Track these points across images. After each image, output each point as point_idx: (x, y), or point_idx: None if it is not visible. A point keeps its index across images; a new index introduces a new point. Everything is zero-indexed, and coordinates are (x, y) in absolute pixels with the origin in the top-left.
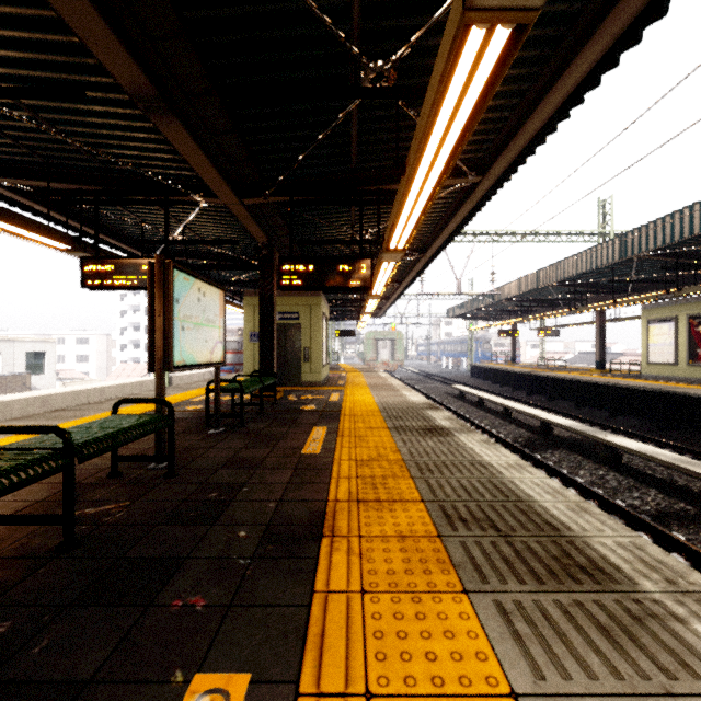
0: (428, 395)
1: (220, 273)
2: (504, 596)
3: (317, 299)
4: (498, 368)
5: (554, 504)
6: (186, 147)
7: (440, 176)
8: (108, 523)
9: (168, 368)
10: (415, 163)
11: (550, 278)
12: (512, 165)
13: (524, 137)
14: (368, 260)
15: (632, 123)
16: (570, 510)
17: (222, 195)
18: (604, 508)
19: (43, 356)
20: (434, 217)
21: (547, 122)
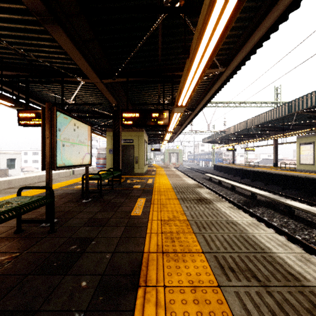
0: (194, 179)
1: (95, 120)
2: None
3: (141, 133)
4: (227, 166)
5: (287, 255)
6: (68, 46)
7: (209, 58)
8: None
9: (53, 168)
10: (196, 47)
11: (252, 123)
12: (242, 61)
13: (250, 44)
14: (167, 110)
15: (309, 35)
16: (299, 261)
17: (91, 77)
18: (290, 240)
19: (14, 160)
20: (199, 92)
21: (264, 34)
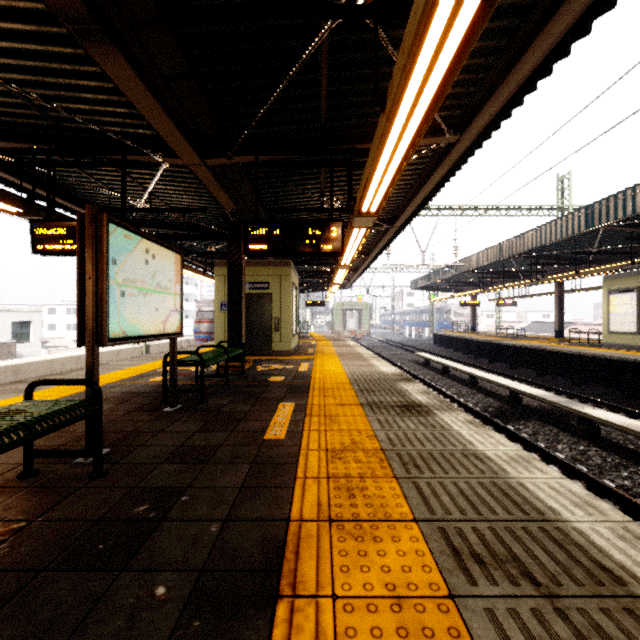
0: (395, 363)
1: (193, 244)
2: None
3: (286, 269)
4: (460, 337)
5: (593, 526)
6: (134, 89)
7: (428, 112)
8: None
9: (100, 341)
10: (400, 87)
11: (513, 250)
12: (493, 121)
13: (511, 84)
14: (339, 223)
15: (634, 66)
16: (620, 539)
17: (183, 153)
18: (592, 490)
19: (29, 325)
20: (404, 185)
21: (539, 64)
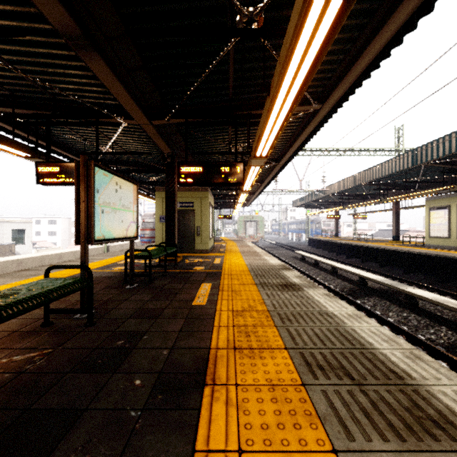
0: (281, 258)
1: (140, 176)
2: (372, 456)
3: (205, 193)
4: (327, 240)
5: (392, 351)
6: (107, 78)
7: (297, 96)
8: (29, 370)
9: (90, 241)
10: (278, 83)
11: (363, 180)
12: (344, 96)
13: (354, 73)
14: (241, 163)
15: (434, 62)
16: (406, 358)
17: (137, 117)
18: (409, 341)
19: (23, 232)
20: (286, 136)
21: (372, 61)
